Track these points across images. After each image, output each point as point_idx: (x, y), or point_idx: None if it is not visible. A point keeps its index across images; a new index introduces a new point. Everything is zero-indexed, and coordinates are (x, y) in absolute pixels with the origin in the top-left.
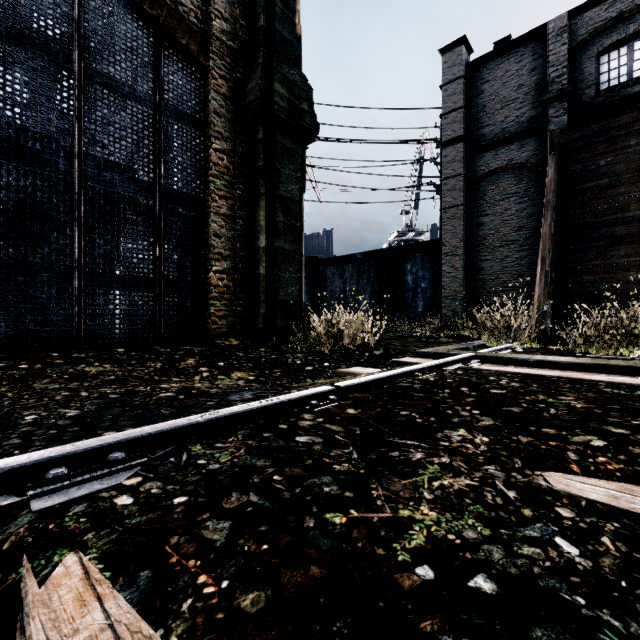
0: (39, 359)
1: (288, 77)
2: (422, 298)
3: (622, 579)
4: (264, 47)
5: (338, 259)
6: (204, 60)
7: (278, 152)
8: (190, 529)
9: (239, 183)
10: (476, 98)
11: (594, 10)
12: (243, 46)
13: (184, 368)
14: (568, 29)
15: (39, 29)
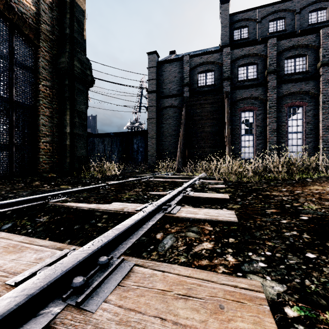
0: None
1: (81, 59)
2: (140, 155)
3: (150, 198)
4: (69, 43)
5: (101, 134)
6: (37, 42)
7: (76, 91)
8: (87, 200)
9: (55, 101)
10: (160, 76)
11: (196, 58)
12: (57, 38)
13: (36, 185)
14: (189, 61)
15: None
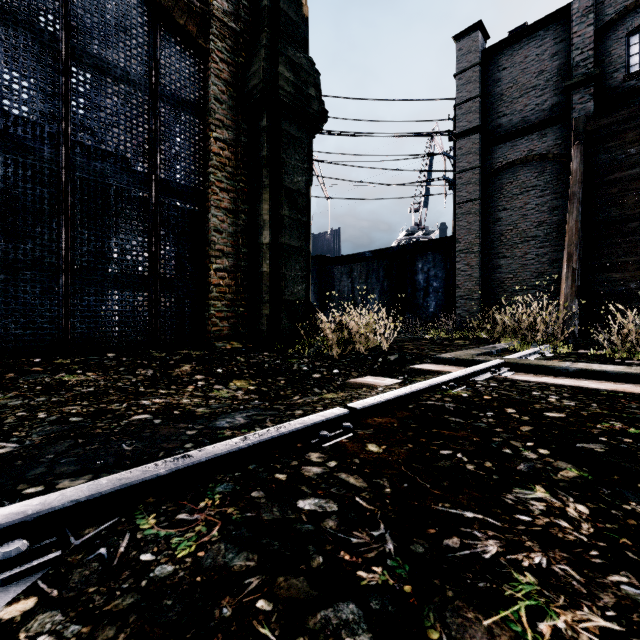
0: (16, 366)
1: (294, 60)
2: (434, 298)
3: None
4: (268, 28)
5: (346, 258)
6: (204, 42)
7: (283, 141)
8: None
9: (241, 175)
10: (493, 86)
11: None
12: (246, 28)
13: (177, 376)
14: (594, 9)
15: (21, 4)
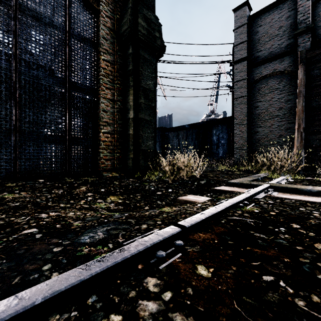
0: None
1: (147, 16)
2: (222, 149)
3: None
4: None
5: (175, 128)
6: (96, 6)
7: (141, 61)
8: None
9: (118, 80)
10: (254, 35)
11: None
12: None
13: (77, 193)
14: None
15: None
